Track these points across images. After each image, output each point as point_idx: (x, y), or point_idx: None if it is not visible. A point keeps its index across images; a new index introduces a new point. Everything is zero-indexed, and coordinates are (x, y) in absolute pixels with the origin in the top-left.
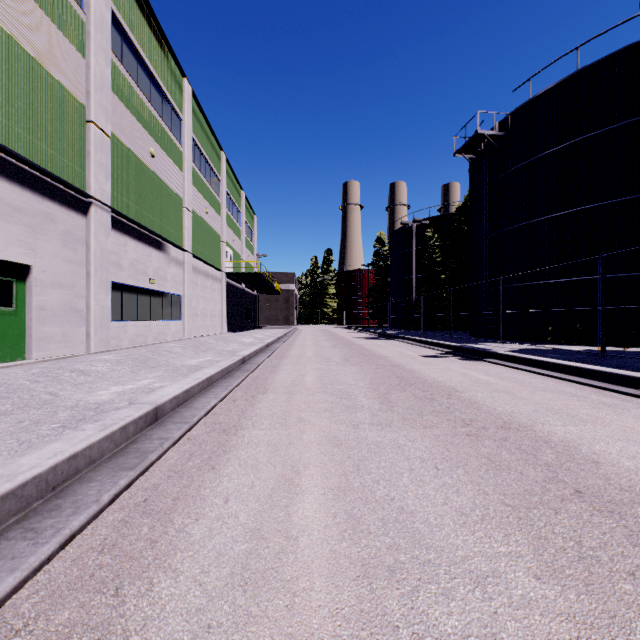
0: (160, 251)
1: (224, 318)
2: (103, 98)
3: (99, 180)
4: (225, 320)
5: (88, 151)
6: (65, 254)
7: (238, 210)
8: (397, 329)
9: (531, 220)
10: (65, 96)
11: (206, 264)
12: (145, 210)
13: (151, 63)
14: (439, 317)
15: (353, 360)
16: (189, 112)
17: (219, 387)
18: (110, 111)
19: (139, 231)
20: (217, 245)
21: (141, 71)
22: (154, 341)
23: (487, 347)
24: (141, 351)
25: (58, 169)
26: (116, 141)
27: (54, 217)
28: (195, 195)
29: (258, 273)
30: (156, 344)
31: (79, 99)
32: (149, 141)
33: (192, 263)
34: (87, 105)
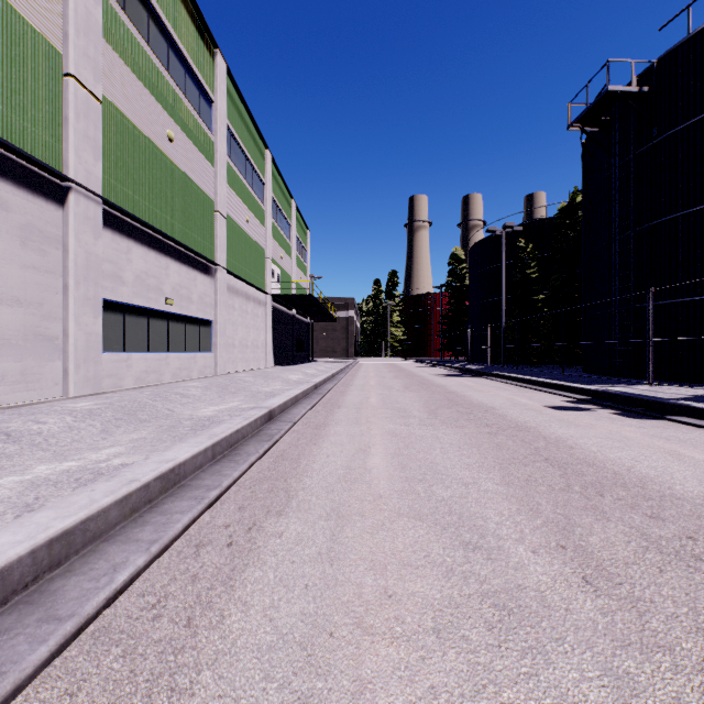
0: (182, 263)
1: (269, 349)
2: (90, 46)
3: (83, 158)
4: (271, 352)
5: (66, 116)
6: (26, 257)
7: (287, 222)
8: (479, 363)
9: (692, 208)
10: (26, 32)
11: (246, 284)
12: (159, 209)
13: (168, 20)
14: (535, 348)
15: (443, 414)
16: (222, 93)
17: (189, 492)
18: (102, 66)
19: (150, 235)
20: (261, 262)
21: (154, 28)
22: (173, 379)
23: (633, 391)
24: (142, 394)
25: (13, 134)
26: (114, 111)
27: (5, 202)
28: (231, 198)
29: (310, 295)
30: (174, 383)
31: (51, 41)
32: (165, 120)
33: (227, 281)
34: (64, 52)
